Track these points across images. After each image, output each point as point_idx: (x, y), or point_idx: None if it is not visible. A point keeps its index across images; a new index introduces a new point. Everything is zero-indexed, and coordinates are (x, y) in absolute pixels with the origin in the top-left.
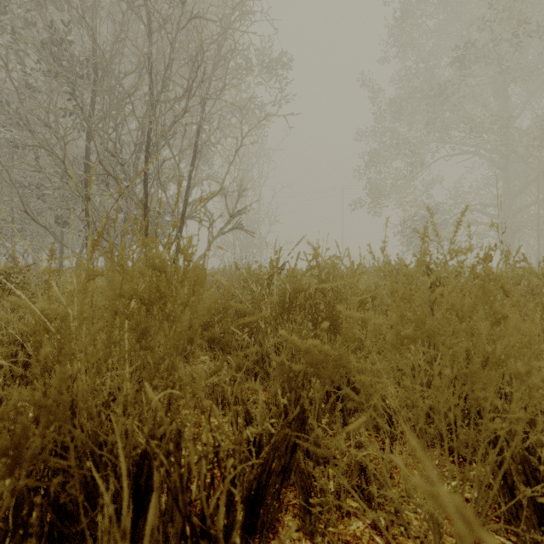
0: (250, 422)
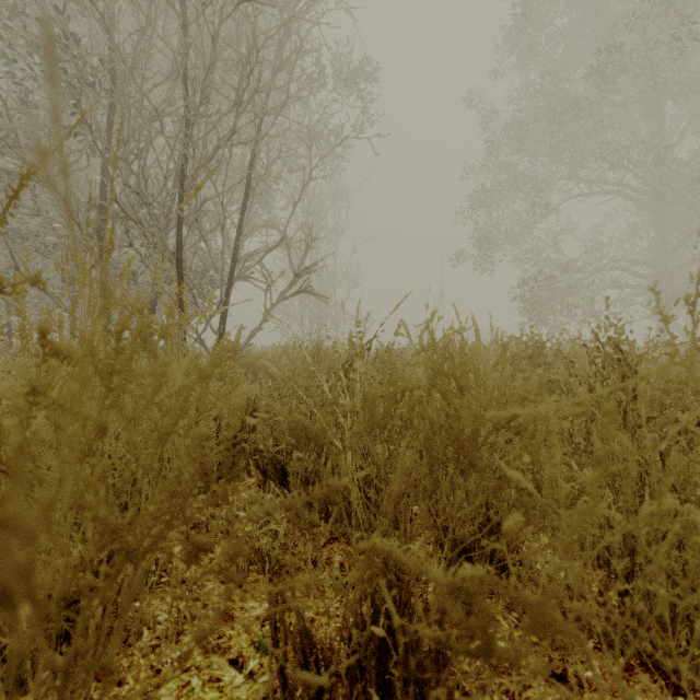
0: (311, 651)
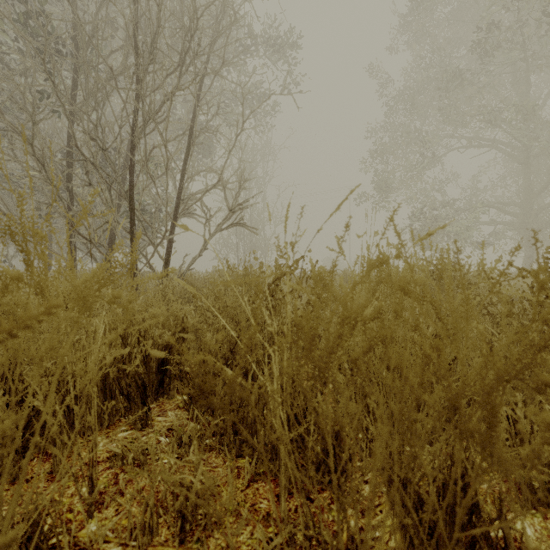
0: None
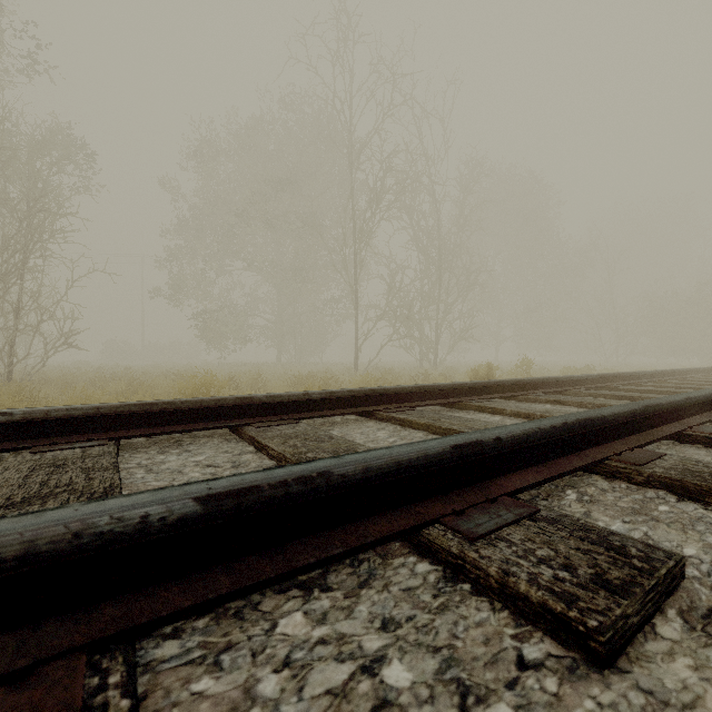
0: None
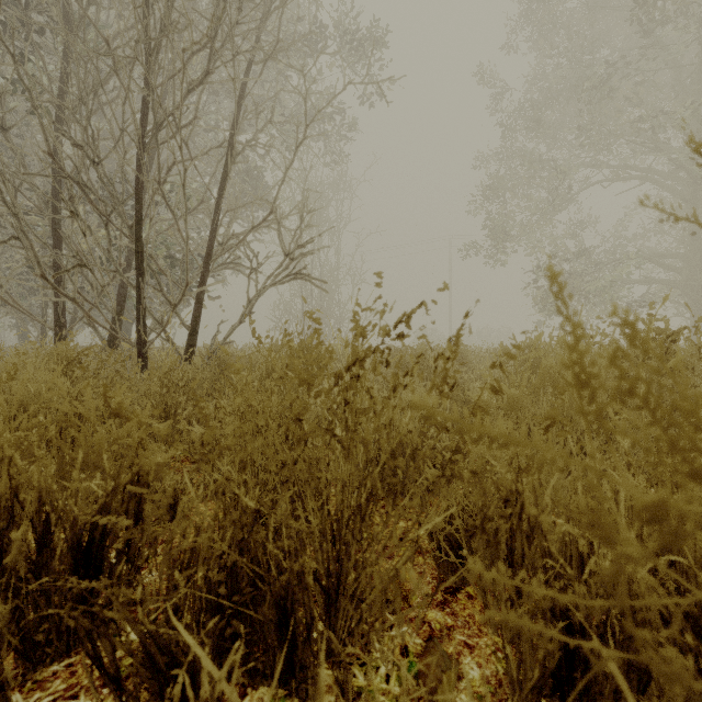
0: None
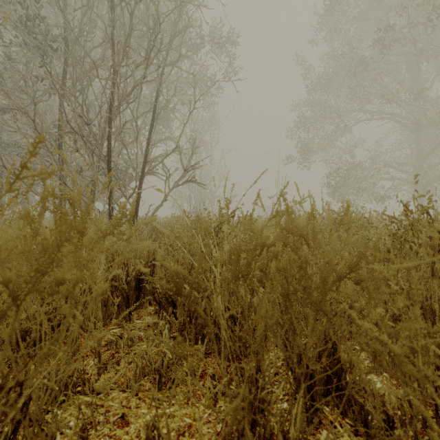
0: None
